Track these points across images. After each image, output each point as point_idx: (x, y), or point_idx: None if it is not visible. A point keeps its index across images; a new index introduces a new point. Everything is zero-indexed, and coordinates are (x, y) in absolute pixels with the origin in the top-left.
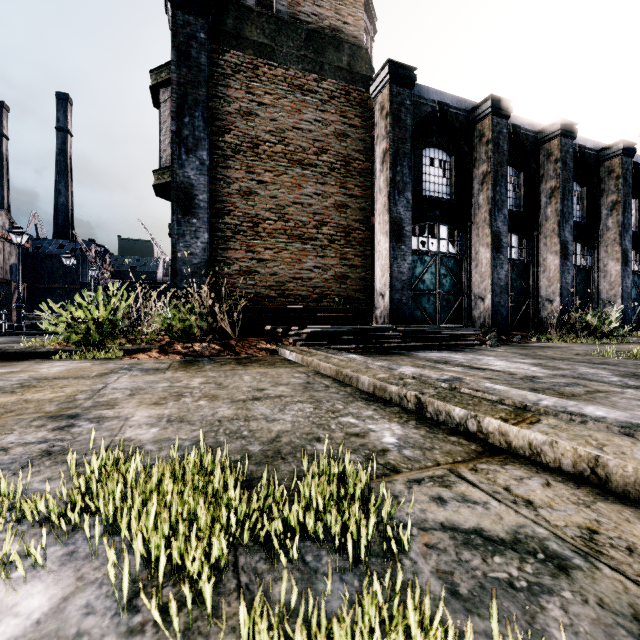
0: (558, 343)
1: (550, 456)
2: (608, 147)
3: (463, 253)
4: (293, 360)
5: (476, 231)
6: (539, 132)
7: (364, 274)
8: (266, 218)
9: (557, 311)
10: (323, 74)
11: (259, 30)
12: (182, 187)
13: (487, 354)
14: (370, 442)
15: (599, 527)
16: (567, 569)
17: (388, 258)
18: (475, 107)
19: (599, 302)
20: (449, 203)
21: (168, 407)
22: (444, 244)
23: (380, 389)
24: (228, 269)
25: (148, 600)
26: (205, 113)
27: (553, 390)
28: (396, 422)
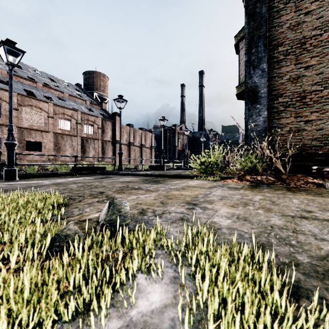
0: None
1: None
2: None
3: None
4: None
5: None
6: None
7: None
8: (312, 91)
9: None
10: None
11: None
12: (250, 89)
13: None
14: None
15: None
16: None
17: None
18: None
19: None
20: None
21: (238, 209)
22: None
23: None
24: (280, 131)
25: None
26: (264, 41)
27: None
28: None
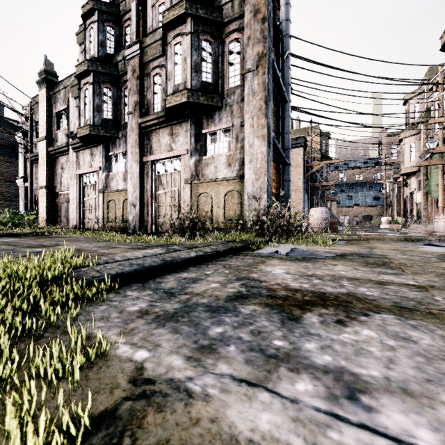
0: None
1: None
2: None
3: None
4: None
5: None
6: None
7: None
8: None
9: None
10: (17, 158)
11: None
12: None
13: None
14: None
15: None
16: None
17: None
18: None
19: None
20: None
21: None
22: None
23: None
24: None
25: None
26: None
27: None
28: None
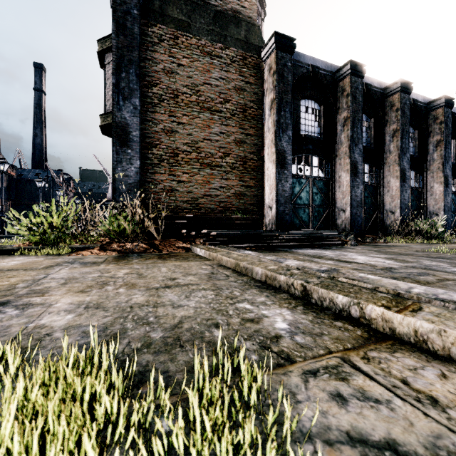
0: (400, 243)
1: (438, 344)
2: (434, 101)
3: (329, 177)
4: (202, 255)
5: (339, 161)
6: (384, 89)
7: (257, 192)
8: (184, 150)
9: (398, 220)
10: (226, 44)
11: (178, 10)
12: (120, 125)
13: (350, 251)
14: (264, 328)
15: None
16: None
17: (275, 180)
18: (338, 69)
19: (427, 213)
20: (319, 140)
21: (90, 294)
22: (316, 170)
23: (271, 278)
24: (155, 188)
25: None
26: (137, 70)
27: (410, 279)
28: (286, 308)
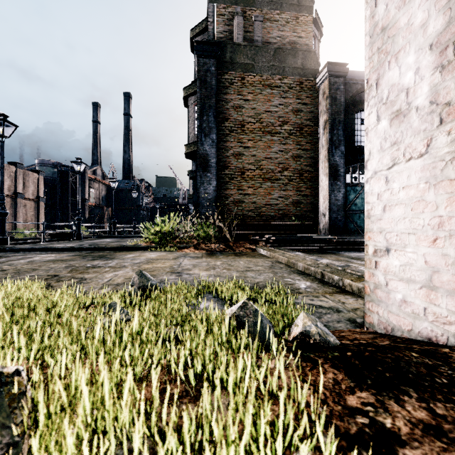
0: None
1: (363, 292)
2: None
3: None
4: (265, 255)
5: None
6: None
7: (312, 200)
8: (249, 169)
9: None
10: (284, 74)
11: (244, 56)
12: (202, 156)
13: None
14: (294, 286)
15: (361, 308)
16: (340, 312)
17: (327, 191)
18: None
19: None
20: None
21: (212, 272)
22: None
23: (307, 269)
24: (227, 200)
25: (229, 306)
26: (214, 112)
27: None
28: (309, 281)
